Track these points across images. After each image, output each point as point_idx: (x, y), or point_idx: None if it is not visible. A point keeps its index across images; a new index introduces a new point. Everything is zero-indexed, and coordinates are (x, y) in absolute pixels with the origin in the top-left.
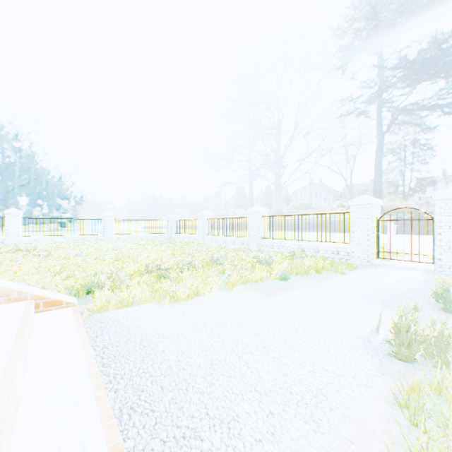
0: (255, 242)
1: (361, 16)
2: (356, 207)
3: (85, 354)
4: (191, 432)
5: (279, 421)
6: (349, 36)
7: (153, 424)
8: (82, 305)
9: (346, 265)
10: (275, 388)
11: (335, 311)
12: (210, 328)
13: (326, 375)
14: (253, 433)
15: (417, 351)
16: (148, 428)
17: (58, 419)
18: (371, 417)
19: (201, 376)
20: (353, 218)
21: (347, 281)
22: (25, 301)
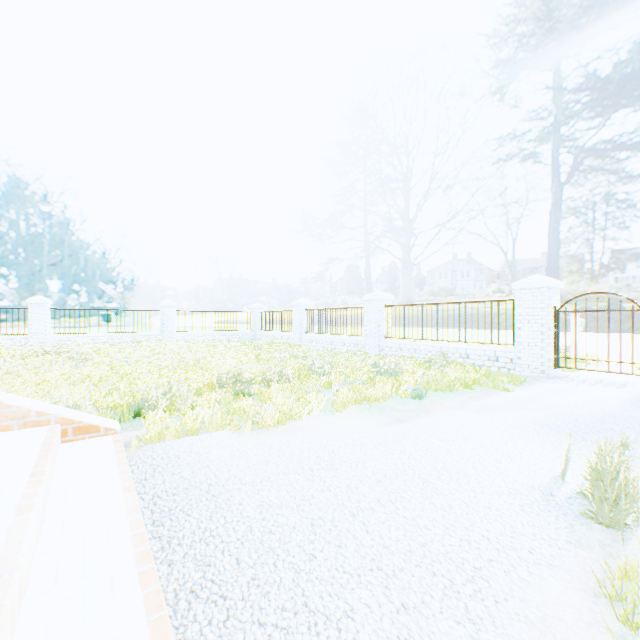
0: (374, 343)
1: (528, 15)
2: (524, 292)
3: (127, 505)
4: (281, 634)
5: (416, 620)
6: (512, 44)
7: (224, 618)
8: (128, 432)
9: (509, 378)
10: (408, 565)
11: (497, 446)
12: (310, 469)
13: (487, 546)
14: (376, 639)
15: (628, 512)
16: (216, 625)
17: (83, 607)
18: (560, 616)
19: (297, 544)
20: (519, 308)
21: (511, 401)
22: (47, 427)
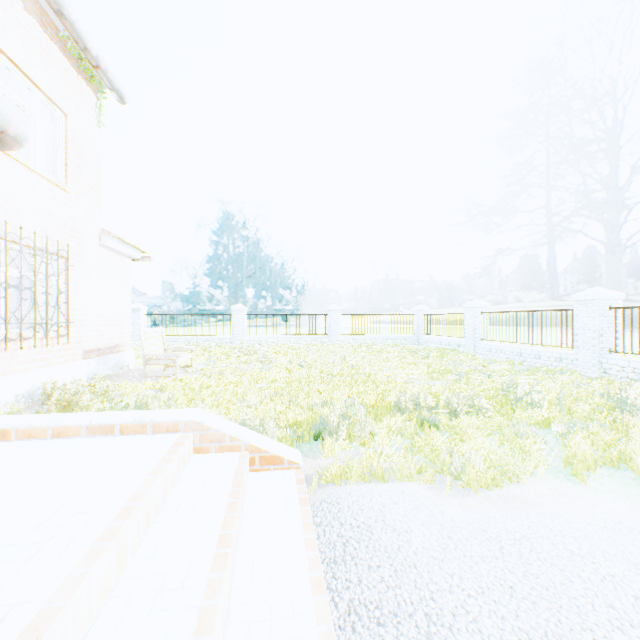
0: (590, 359)
1: None
2: None
3: (318, 627)
4: None
5: None
6: None
7: None
8: (307, 459)
9: None
10: None
11: None
12: None
13: None
14: None
15: None
16: None
17: None
18: None
19: None
20: None
21: None
22: (237, 453)
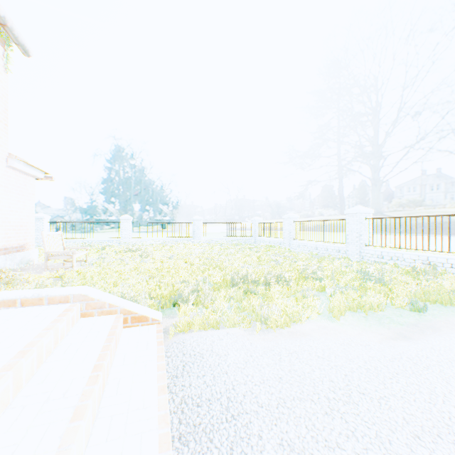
0: (355, 250)
1: None
2: None
3: (159, 412)
4: None
5: None
6: None
7: None
8: (168, 319)
9: None
10: None
11: None
12: (326, 398)
13: None
14: None
15: None
16: None
17: None
18: None
19: None
20: None
21: None
22: (114, 315)
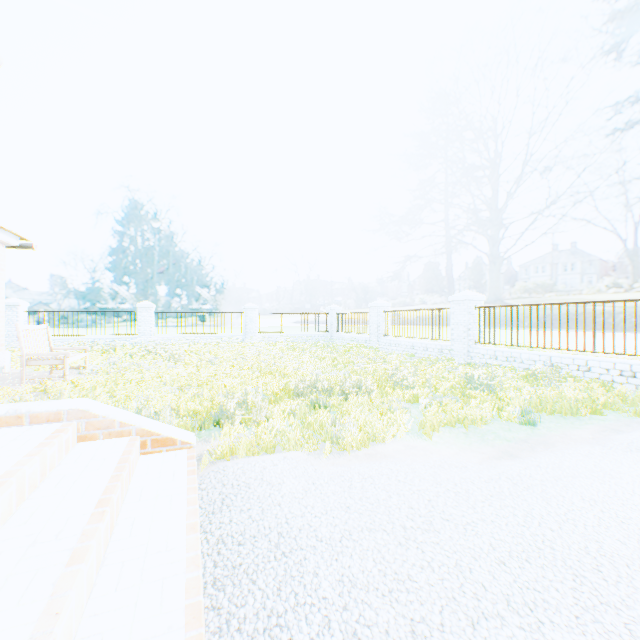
0: (462, 349)
1: None
2: None
3: (187, 554)
4: None
5: None
6: None
7: None
8: (205, 442)
9: None
10: None
11: None
12: (402, 527)
13: None
14: None
15: None
16: None
17: None
18: None
19: None
20: None
21: None
22: (127, 438)
